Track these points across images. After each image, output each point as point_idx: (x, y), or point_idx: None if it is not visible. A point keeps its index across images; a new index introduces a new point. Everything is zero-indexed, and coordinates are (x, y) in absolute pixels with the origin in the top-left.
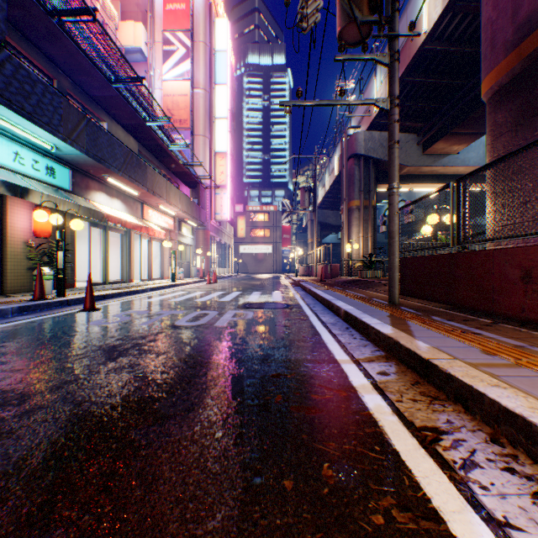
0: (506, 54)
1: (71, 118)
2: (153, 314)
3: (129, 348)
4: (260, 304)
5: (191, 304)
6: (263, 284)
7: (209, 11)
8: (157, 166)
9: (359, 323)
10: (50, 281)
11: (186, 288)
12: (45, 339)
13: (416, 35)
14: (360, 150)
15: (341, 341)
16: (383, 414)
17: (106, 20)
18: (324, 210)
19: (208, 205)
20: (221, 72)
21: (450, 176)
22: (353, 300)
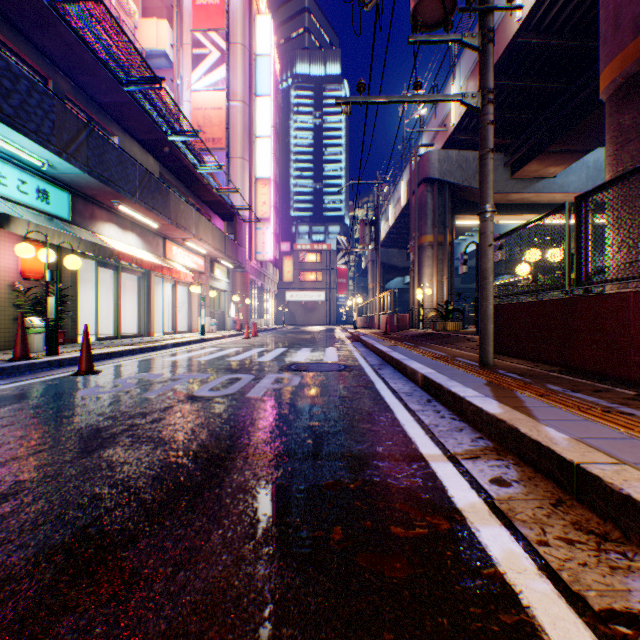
0: (636, 33)
1: (67, 127)
2: (167, 379)
3: (118, 433)
4: (309, 365)
5: (220, 365)
6: (314, 338)
7: (249, 7)
8: (184, 194)
9: (446, 394)
10: (41, 335)
11: (218, 344)
12: (6, 417)
13: (517, 8)
14: (433, 174)
15: (424, 422)
16: (524, 576)
17: (122, 16)
18: (387, 249)
19: (247, 242)
20: (263, 81)
21: (544, 206)
22: (431, 360)
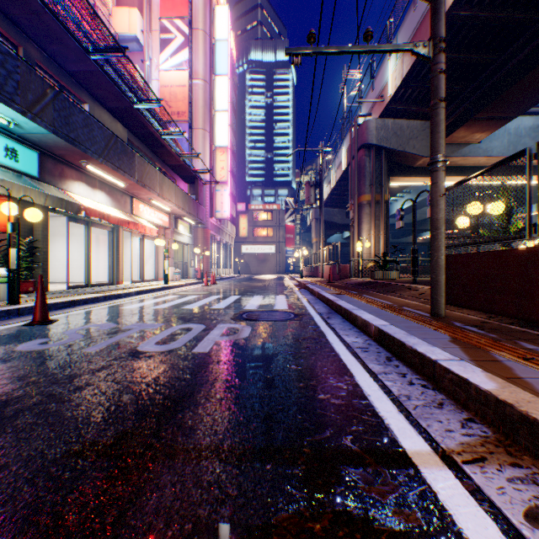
0: None
1: (32, 88)
2: (117, 330)
3: (25, 409)
4: (260, 314)
5: (175, 313)
6: (265, 286)
7: None
8: (150, 158)
9: (410, 353)
10: (7, 284)
11: (179, 291)
12: None
13: None
14: (371, 140)
15: (392, 392)
16: None
17: (98, 4)
18: (329, 208)
19: (207, 202)
20: (221, 63)
21: (469, 169)
22: (380, 310)
